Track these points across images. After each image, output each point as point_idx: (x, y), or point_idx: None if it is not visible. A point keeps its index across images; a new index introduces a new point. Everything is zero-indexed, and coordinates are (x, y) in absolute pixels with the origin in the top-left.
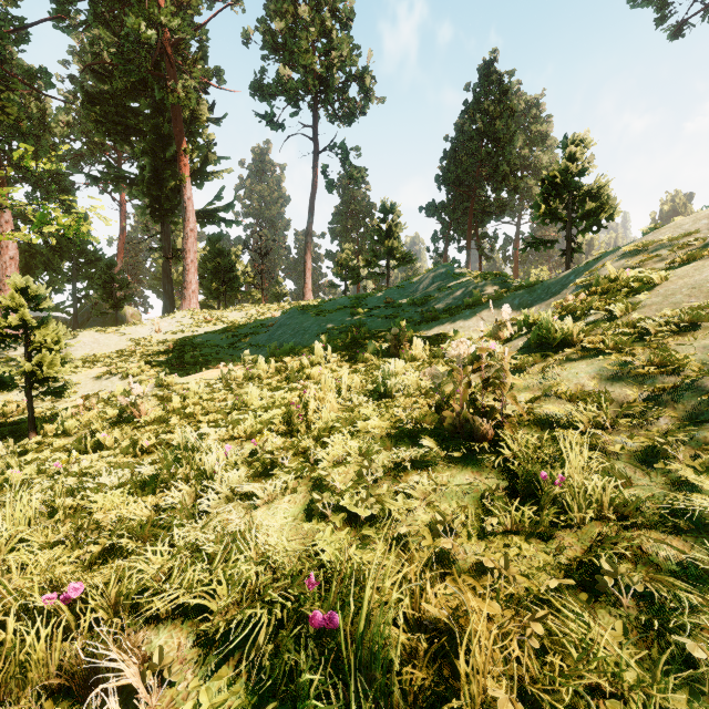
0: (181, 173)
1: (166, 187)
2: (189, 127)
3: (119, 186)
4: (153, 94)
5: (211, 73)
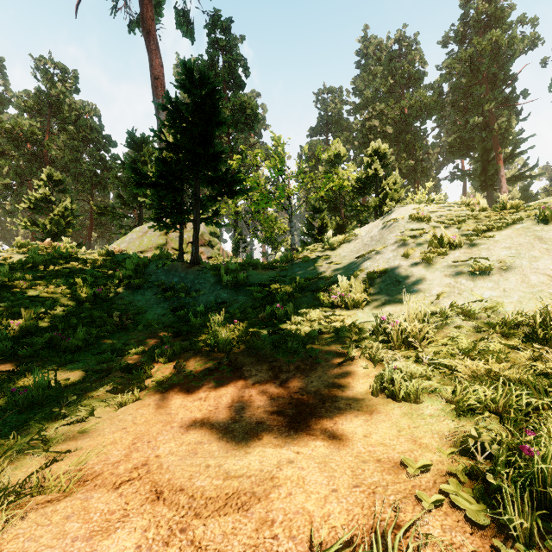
0: (497, 165)
1: (488, 175)
2: (503, 136)
3: (463, 178)
4: (481, 132)
5: (517, 98)
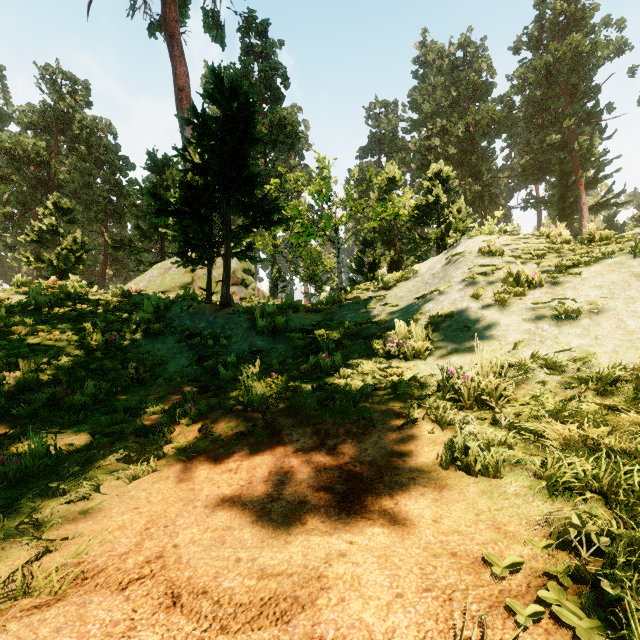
0: (577, 191)
1: (567, 203)
2: (584, 157)
3: (538, 206)
4: (559, 153)
5: (601, 112)
